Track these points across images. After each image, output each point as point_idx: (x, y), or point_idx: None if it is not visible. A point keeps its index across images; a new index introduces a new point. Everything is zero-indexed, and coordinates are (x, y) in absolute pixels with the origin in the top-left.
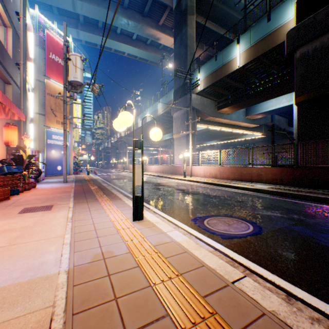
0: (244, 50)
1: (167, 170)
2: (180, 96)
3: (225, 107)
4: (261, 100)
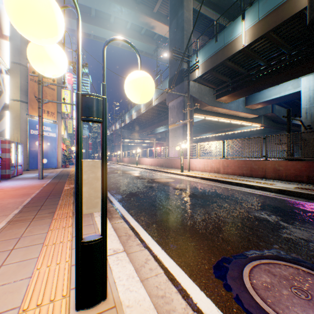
0: (251, 25)
1: (162, 163)
2: (175, 84)
3: (225, 95)
4: (266, 86)
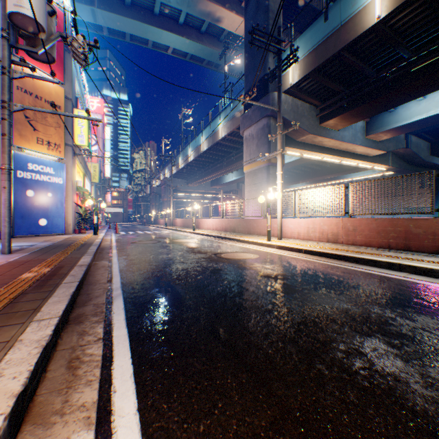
0: None
1: (234, 226)
2: (255, 99)
3: (336, 115)
4: (410, 96)
